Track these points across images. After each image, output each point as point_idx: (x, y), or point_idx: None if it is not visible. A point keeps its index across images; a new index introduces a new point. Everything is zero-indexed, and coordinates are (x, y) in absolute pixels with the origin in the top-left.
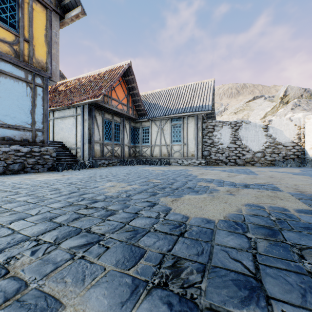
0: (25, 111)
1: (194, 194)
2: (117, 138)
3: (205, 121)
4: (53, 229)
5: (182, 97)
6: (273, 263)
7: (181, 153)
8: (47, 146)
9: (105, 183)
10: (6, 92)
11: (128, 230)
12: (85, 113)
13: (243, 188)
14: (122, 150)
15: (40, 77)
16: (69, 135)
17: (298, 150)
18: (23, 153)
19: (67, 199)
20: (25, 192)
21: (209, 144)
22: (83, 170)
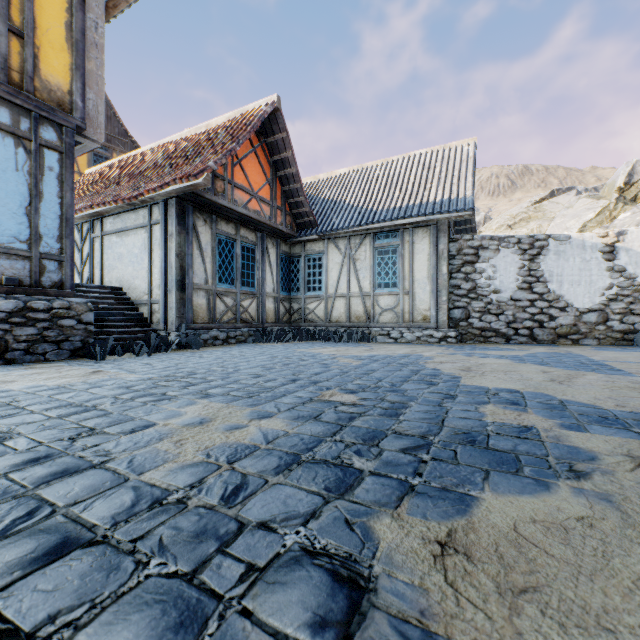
0: (11, 209)
1: (515, 488)
2: (249, 280)
3: (457, 236)
4: None
5: (399, 182)
6: None
7: (397, 313)
8: (69, 297)
9: (184, 404)
10: None
11: None
12: (169, 218)
13: None
14: (259, 308)
15: (54, 126)
16: (135, 271)
17: None
18: (1, 314)
19: None
20: None
21: (467, 292)
22: (159, 357)
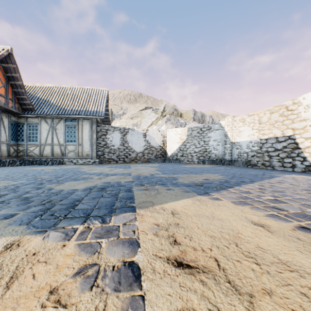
0: None
1: (74, 181)
2: None
3: (100, 125)
4: None
5: (78, 99)
6: (93, 195)
7: (76, 153)
8: None
9: None
10: None
11: (22, 198)
12: None
13: (110, 176)
14: None
15: None
16: None
17: (163, 151)
18: None
19: None
20: None
21: (103, 145)
22: None
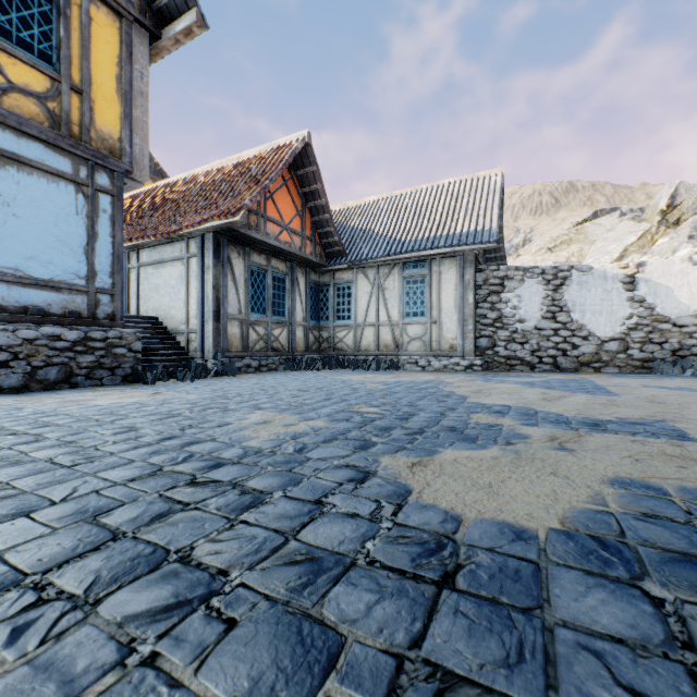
0: (72, 249)
1: (466, 448)
2: (279, 309)
3: (483, 267)
4: (94, 550)
5: (428, 212)
6: None
7: (424, 342)
8: (121, 328)
9: (246, 413)
10: (31, 207)
11: (295, 558)
12: (206, 252)
13: (590, 433)
14: (289, 337)
15: (107, 172)
16: (172, 302)
17: None
18: (67, 344)
19: (150, 457)
20: (57, 437)
21: (493, 321)
22: (201, 382)
